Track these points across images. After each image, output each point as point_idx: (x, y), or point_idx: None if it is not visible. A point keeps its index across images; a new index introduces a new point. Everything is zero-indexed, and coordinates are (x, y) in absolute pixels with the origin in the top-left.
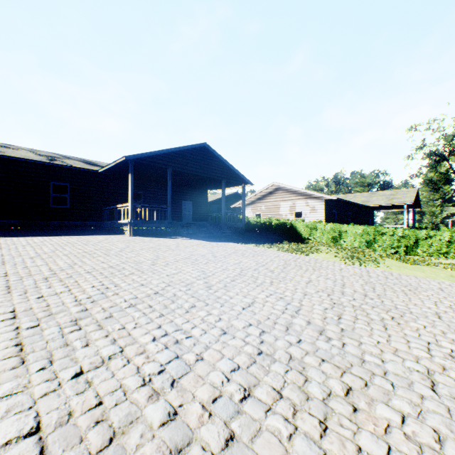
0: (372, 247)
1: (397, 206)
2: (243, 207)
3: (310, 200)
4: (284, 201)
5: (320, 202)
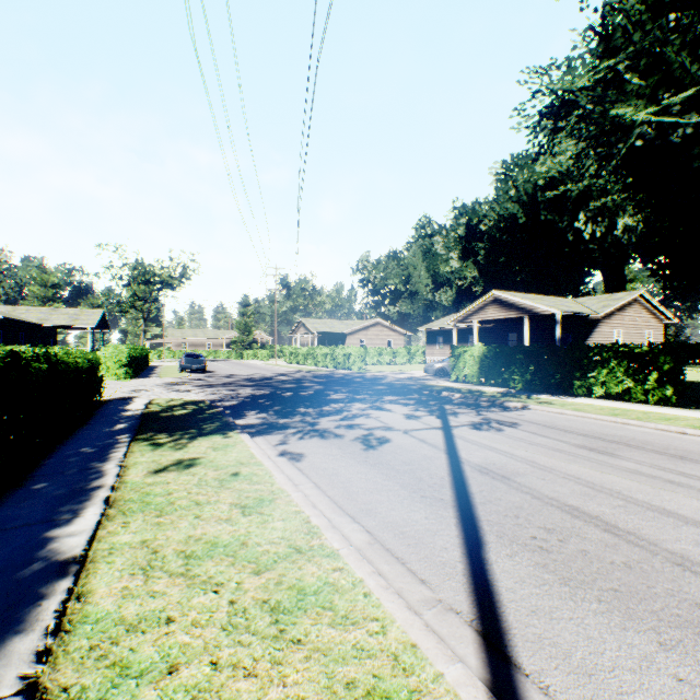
0: None
1: (84, 327)
2: None
3: None
4: None
5: None
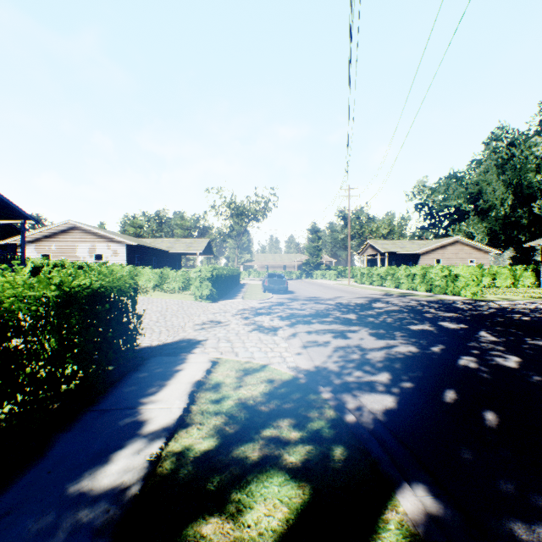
0: (163, 286)
1: (196, 253)
2: (24, 247)
3: (112, 243)
4: (83, 242)
5: (123, 246)
